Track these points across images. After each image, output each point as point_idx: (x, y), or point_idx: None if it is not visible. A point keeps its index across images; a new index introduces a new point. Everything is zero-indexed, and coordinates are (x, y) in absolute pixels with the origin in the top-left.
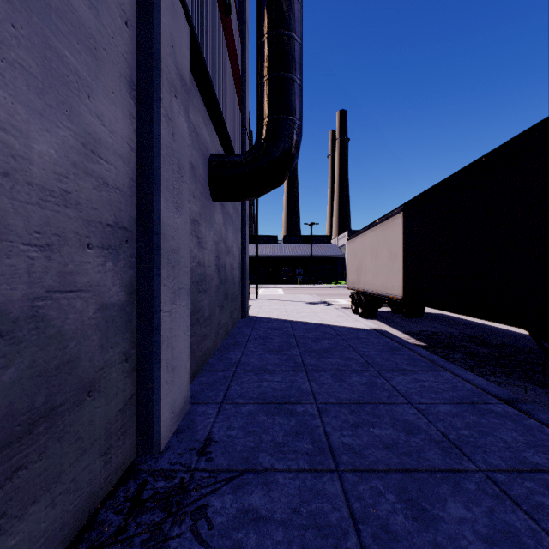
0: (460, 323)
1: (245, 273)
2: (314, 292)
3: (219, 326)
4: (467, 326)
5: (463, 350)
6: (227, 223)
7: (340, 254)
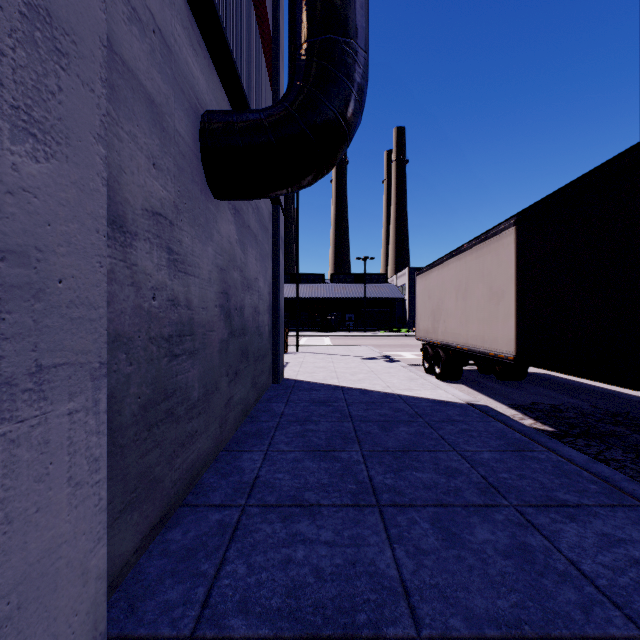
0: (581, 390)
1: (278, 319)
2: (369, 342)
3: (228, 407)
4: (594, 394)
5: (619, 442)
6: (247, 242)
7: (400, 295)
